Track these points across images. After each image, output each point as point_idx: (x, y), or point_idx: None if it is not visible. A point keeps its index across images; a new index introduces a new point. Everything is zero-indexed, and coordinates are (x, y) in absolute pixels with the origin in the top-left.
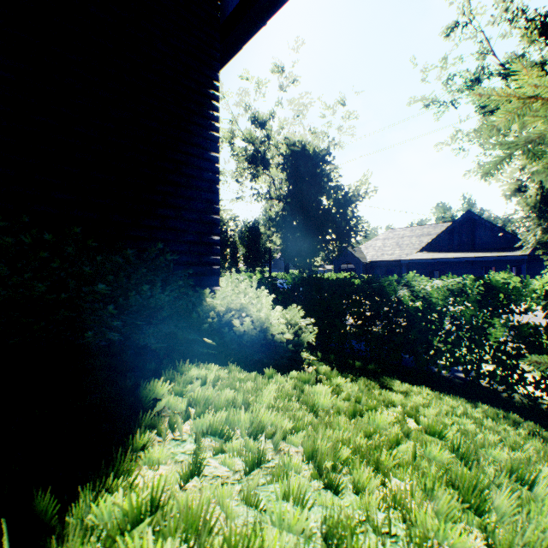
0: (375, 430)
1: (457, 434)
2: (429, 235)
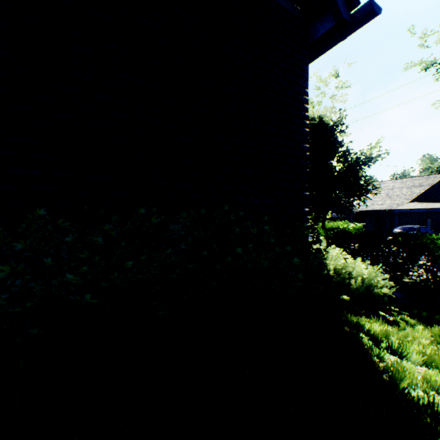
0: None
1: None
2: (421, 186)
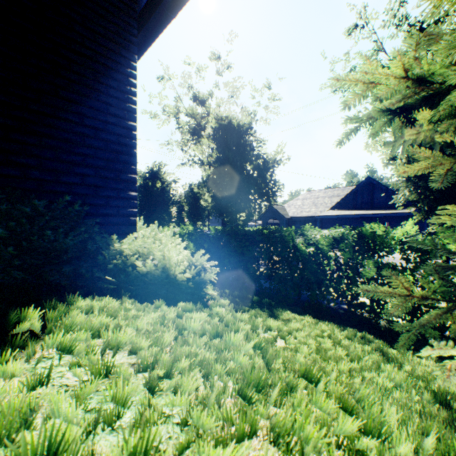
0: (226, 346)
1: (313, 350)
2: (338, 196)
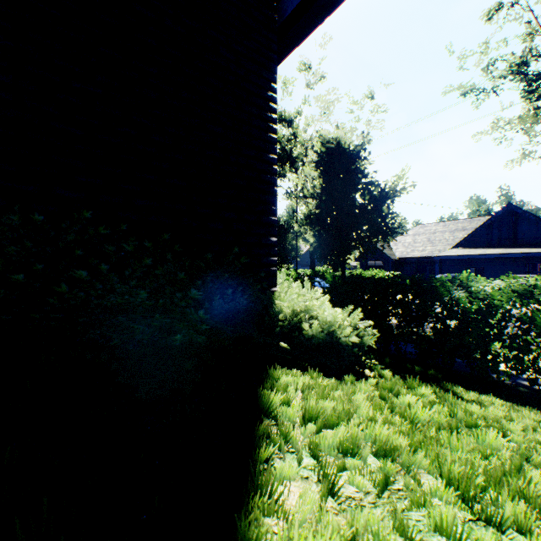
0: (491, 451)
1: None
2: (464, 229)
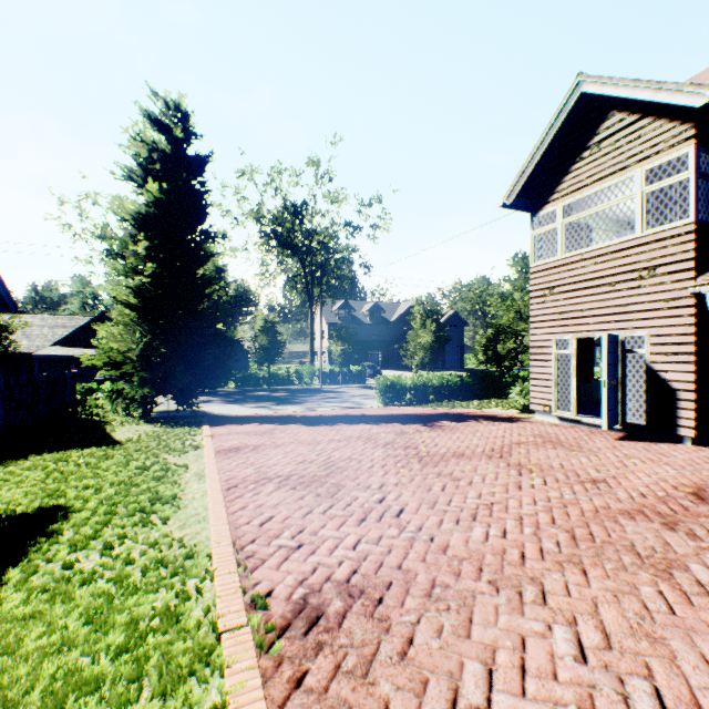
0: None
1: None
2: (66, 327)
